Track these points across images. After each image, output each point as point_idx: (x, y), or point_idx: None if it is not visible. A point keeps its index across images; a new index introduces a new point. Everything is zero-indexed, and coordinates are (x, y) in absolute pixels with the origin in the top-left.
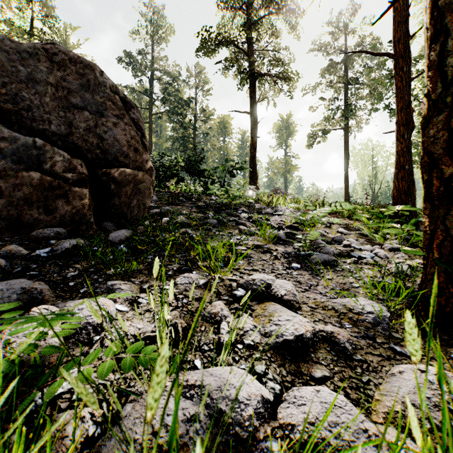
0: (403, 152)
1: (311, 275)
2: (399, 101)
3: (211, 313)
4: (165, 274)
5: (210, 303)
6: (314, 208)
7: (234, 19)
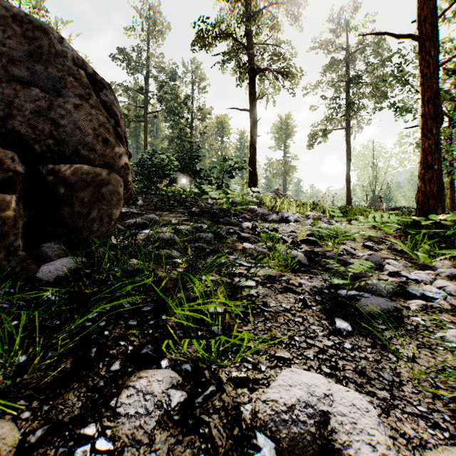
0: (431, 149)
1: (376, 349)
2: (425, 90)
3: None
4: (104, 372)
5: None
6: (344, 220)
7: (233, 11)
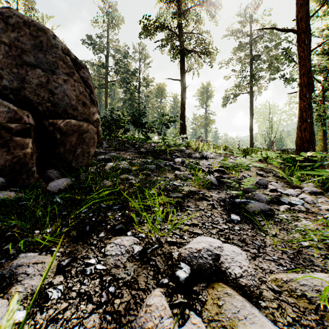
0: (305, 108)
1: (254, 230)
2: (302, 67)
3: (145, 328)
4: (95, 237)
5: (145, 291)
6: (242, 155)
7: (168, 10)
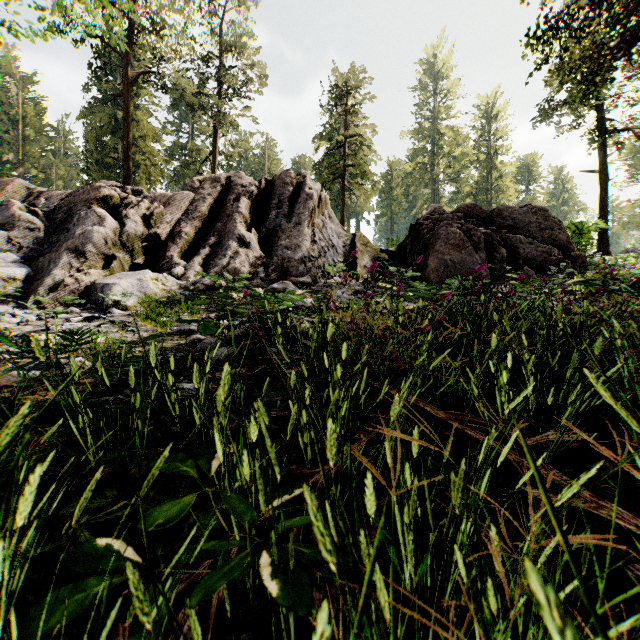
0: None
1: None
2: None
3: None
4: None
5: None
6: None
7: None
